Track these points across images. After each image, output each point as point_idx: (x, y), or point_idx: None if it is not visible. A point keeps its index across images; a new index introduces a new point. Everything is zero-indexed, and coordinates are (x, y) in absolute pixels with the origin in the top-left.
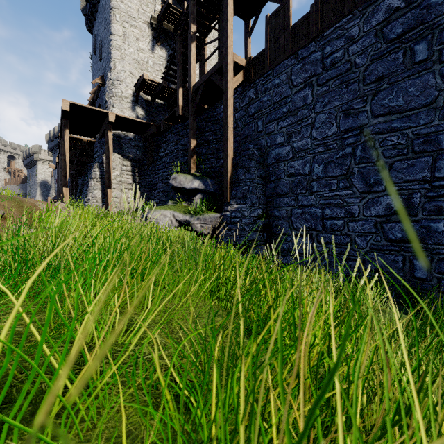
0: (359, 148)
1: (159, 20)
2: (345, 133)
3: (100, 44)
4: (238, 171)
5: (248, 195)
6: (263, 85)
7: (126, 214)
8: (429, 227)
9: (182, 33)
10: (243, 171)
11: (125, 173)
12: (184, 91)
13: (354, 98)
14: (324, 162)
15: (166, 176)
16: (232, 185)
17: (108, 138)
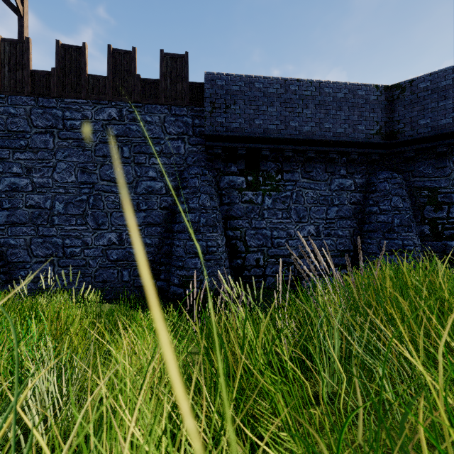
0: (92, 198)
1: None
2: (82, 184)
3: None
4: None
5: None
6: None
7: None
8: (130, 251)
9: None
10: None
11: None
12: None
13: (88, 161)
14: (65, 202)
15: None
16: None
17: None
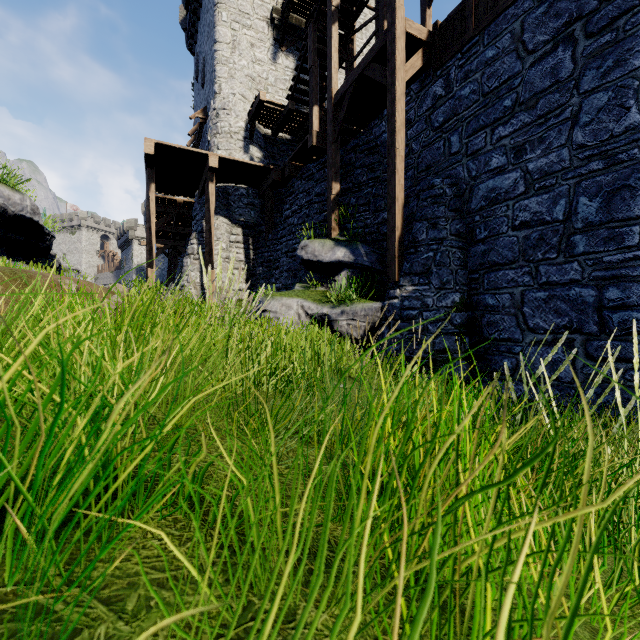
0: None
1: (284, 11)
2: None
3: (203, 62)
4: (415, 226)
5: (433, 269)
6: (462, 67)
7: (235, 306)
8: None
9: (318, 18)
10: (424, 226)
11: (234, 245)
12: (322, 114)
13: None
14: (603, 192)
15: (293, 246)
16: (403, 252)
17: (209, 193)
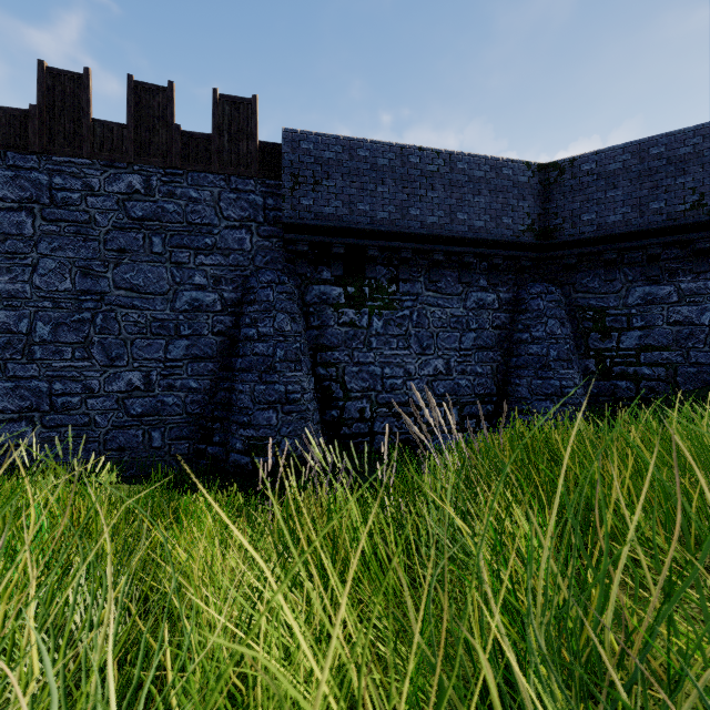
0: (101, 317)
1: None
2: (83, 294)
3: None
4: None
5: None
6: None
7: None
8: (164, 401)
9: None
10: None
11: None
12: None
13: (94, 258)
14: (53, 323)
15: None
16: None
17: None
